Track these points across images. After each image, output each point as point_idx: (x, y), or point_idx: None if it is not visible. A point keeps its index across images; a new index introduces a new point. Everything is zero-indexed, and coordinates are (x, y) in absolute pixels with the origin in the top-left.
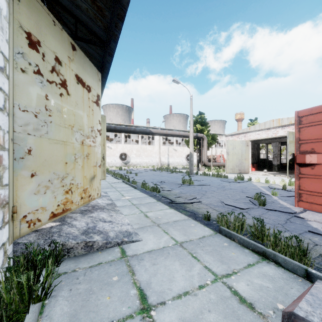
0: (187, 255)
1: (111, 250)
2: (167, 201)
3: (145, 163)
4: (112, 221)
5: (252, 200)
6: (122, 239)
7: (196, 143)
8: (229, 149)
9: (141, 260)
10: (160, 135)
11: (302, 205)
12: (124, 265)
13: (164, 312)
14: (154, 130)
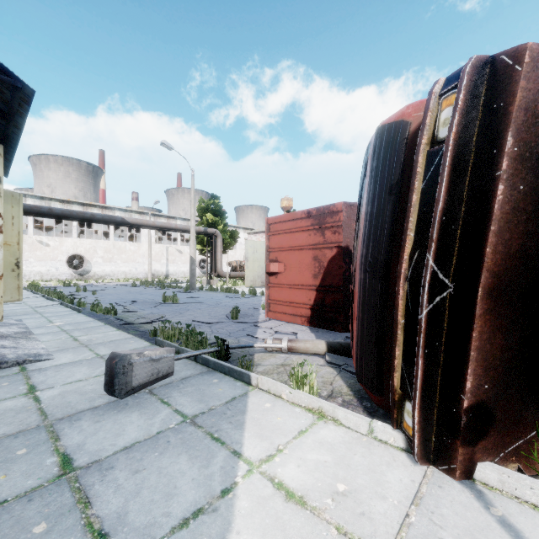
0: (101, 362)
1: (8, 369)
2: (120, 323)
3: (123, 273)
4: (17, 347)
5: (229, 315)
6: (24, 359)
7: (207, 242)
8: (249, 253)
9: (43, 371)
10: (144, 227)
11: (270, 315)
12: (20, 376)
13: (49, 391)
14: (130, 219)
